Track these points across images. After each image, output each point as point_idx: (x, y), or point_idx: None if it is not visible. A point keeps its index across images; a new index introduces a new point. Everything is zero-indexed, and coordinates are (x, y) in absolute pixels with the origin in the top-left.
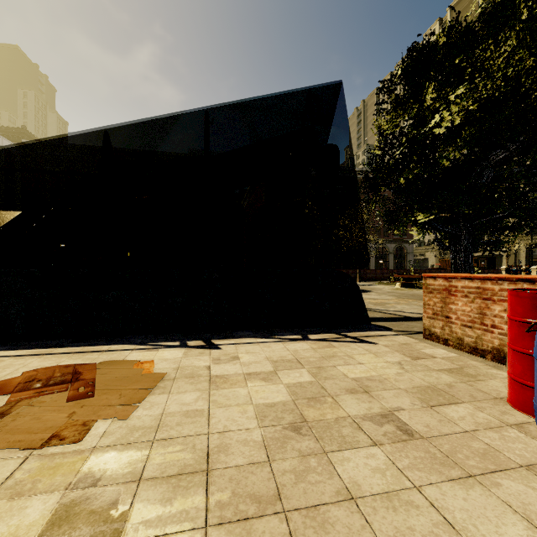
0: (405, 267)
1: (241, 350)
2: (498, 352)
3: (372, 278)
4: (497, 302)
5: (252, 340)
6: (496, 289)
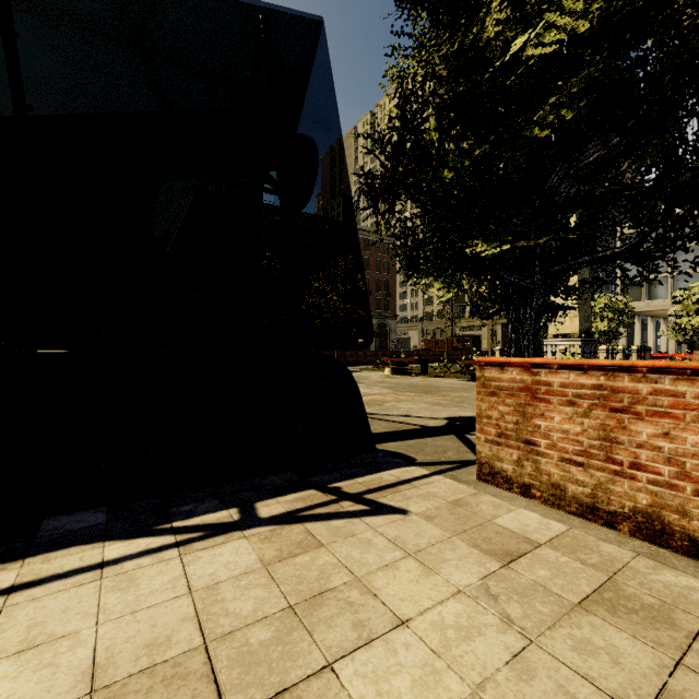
0: (388, 347)
1: (7, 632)
2: (649, 520)
3: (354, 362)
4: (647, 417)
5: (87, 554)
6: (643, 391)
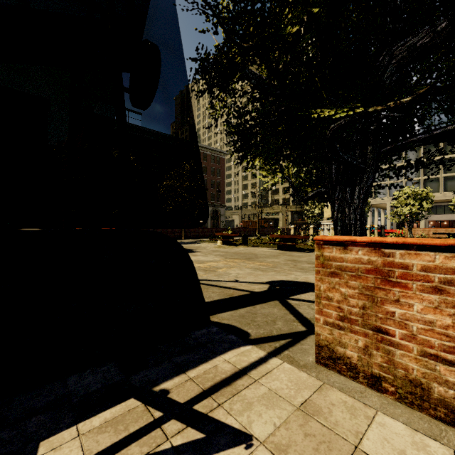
0: (219, 226)
1: None
2: None
3: (196, 236)
4: None
5: None
6: None
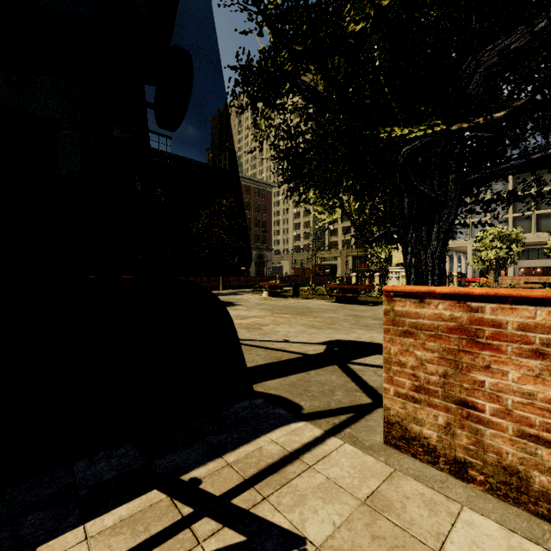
0: (265, 274)
1: None
2: None
3: (237, 286)
4: None
5: None
6: None
